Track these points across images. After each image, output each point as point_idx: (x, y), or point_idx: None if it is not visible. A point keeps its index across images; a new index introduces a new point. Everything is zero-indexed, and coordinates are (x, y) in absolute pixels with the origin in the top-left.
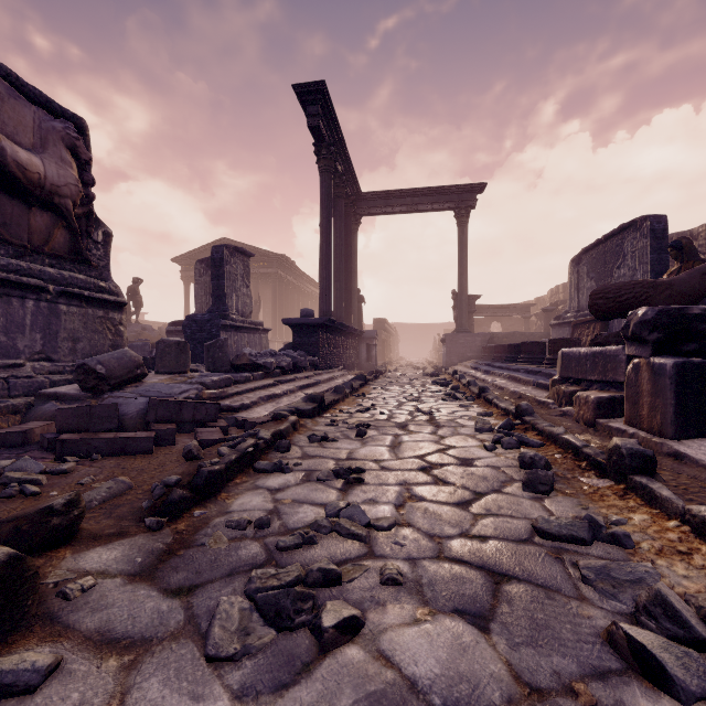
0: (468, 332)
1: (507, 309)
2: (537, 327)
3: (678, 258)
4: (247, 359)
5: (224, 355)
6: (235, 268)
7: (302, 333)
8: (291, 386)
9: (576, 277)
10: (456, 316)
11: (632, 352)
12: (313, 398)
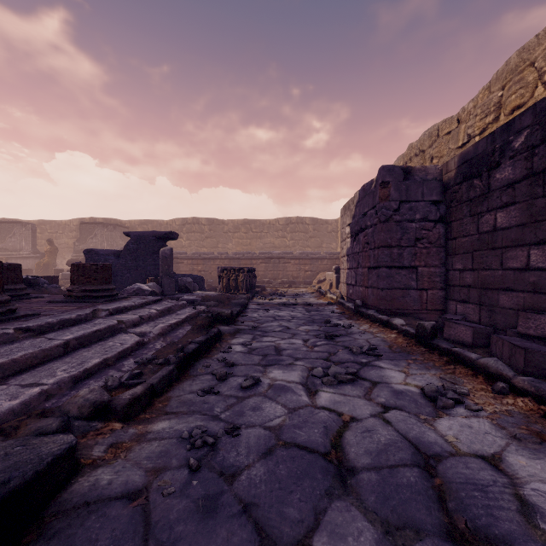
0: None
1: None
2: None
3: (50, 245)
4: None
5: None
6: None
7: None
8: None
9: None
10: None
11: None
12: None
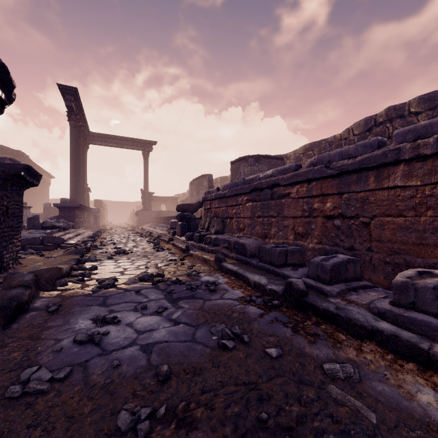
0: (148, 210)
1: (168, 199)
2: None
3: None
4: (50, 224)
5: (38, 222)
6: None
7: (65, 211)
8: (73, 235)
9: (191, 190)
10: (143, 202)
11: (177, 221)
12: (92, 237)
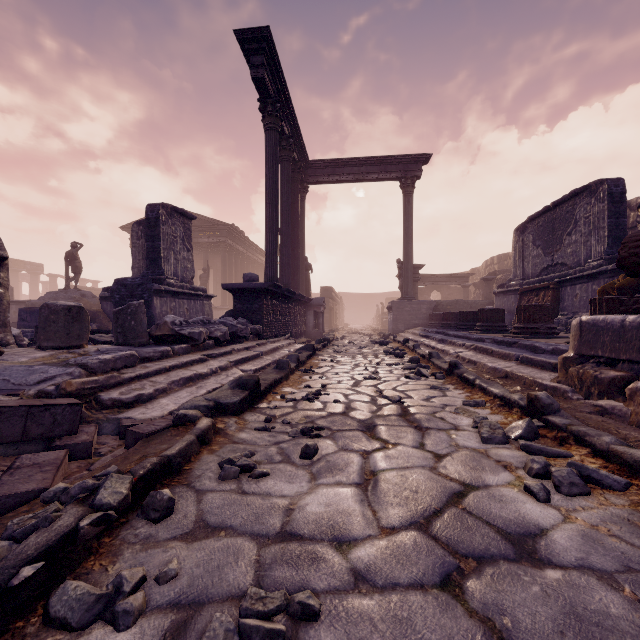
0: (413, 300)
1: (448, 278)
2: (476, 295)
3: None
4: (169, 328)
5: (138, 324)
6: (174, 230)
7: (244, 299)
8: (224, 361)
9: (521, 245)
10: (401, 284)
11: None
12: (244, 384)
